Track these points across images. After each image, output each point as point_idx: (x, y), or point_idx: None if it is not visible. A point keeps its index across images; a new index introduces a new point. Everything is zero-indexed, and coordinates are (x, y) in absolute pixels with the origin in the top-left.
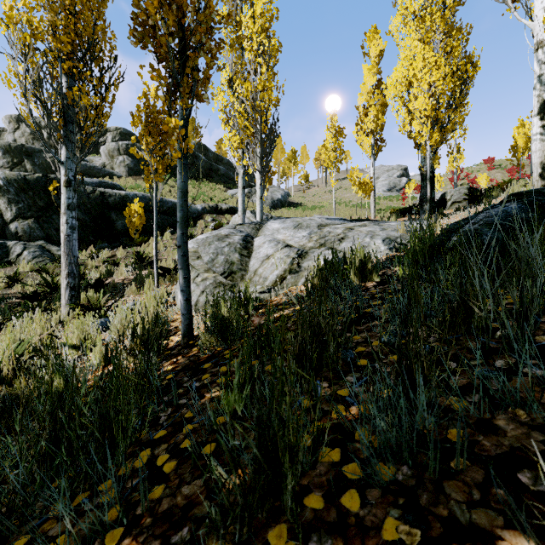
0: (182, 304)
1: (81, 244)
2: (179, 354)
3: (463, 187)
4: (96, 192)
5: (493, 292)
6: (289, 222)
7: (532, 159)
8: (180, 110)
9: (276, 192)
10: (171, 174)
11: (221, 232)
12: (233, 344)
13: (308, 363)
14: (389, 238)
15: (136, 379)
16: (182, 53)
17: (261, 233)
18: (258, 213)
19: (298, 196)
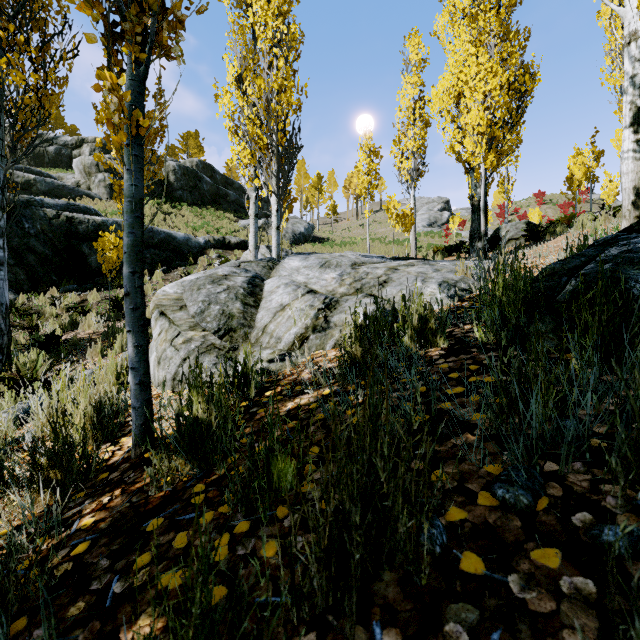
0: (133, 391)
1: (39, 286)
2: (118, 484)
3: (521, 222)
4: (61, 218)
5: None
6: (313, 259)
7: (622, 183)
8: (129, 64)
9: (298, 224)
10: (167, 198)
11: (218, 271)
12: (213, 468)
13: (355, 593)
14: (447, 282)
15: None
16: None
17: (275, 274)
18: (274, 247)
19: (325, 230)
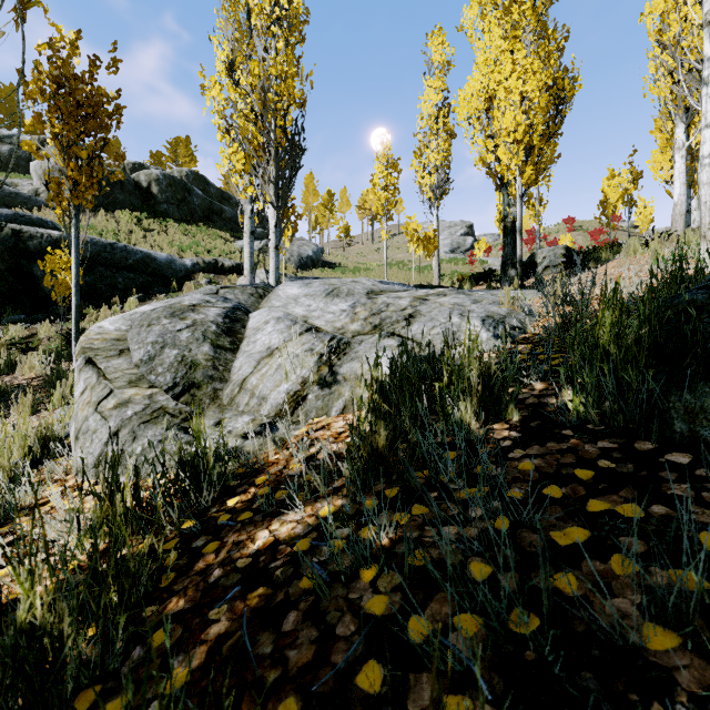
0: None
1: None
2: None
3: (559, 247)
4: (5, 231)
5: None
6: (317, 285)
7: (701, 196)
8: None
9: (305, 247)
10: (149, 212)
11: (184, 299)
12: None
13: None
14: (492, 318)
15: None
16: None
17: (266, 304)
18: (272, 271)
19: (336, 254)
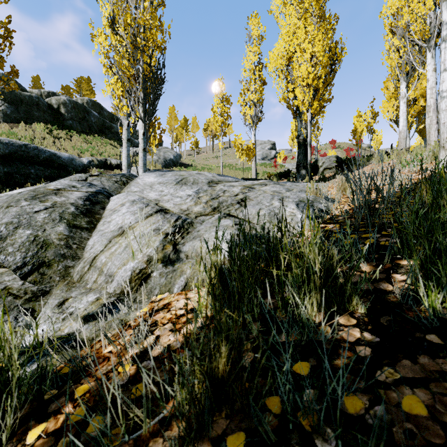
0: None
1: None
2: None
3: (332, 156)
4: None
5: None
6: (169, 176)
7: (441, 119)
8: None
9: (168, 153)
10: (58, 126)
11: (50, 184)
12: None
13: None
14: (304, 202)
15: None
16: None
17: (126, 189)
18: (140, 166)
19: (189, 159)
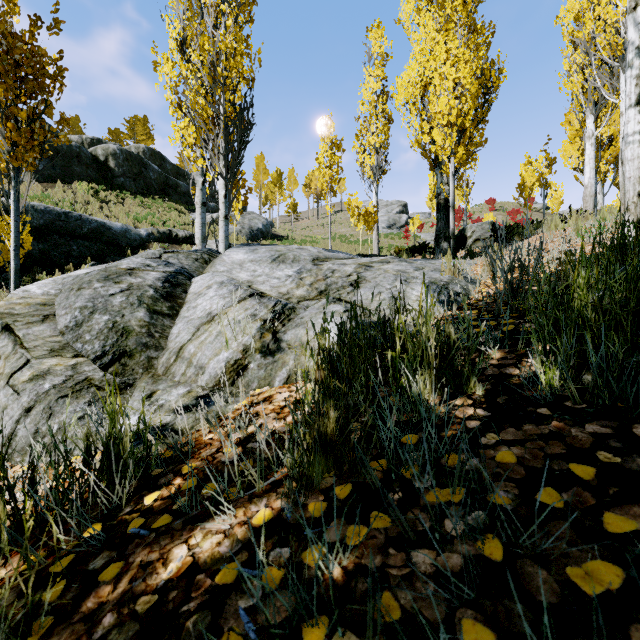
0: None
1: None
2: None
3: (486, 222)
4: None
5: None
6: (263, 251)
7: (626, 172)
8: None
9: (255, 220)
10: (106, 185)
11: (122, 262)
12: None
13: None
14: (436, 284)
15: None
16: None
17: (210, 269)
18: (221, 240)
19: (284, 228)
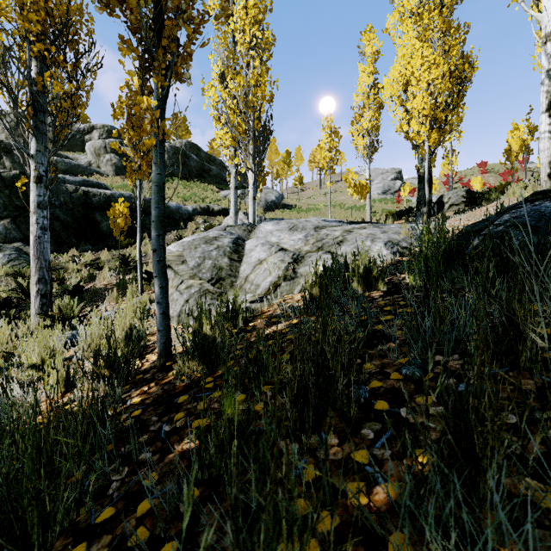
0: (158, 318)
1: (62, 247)
2: (152, 380)
3: (461, 190)
4: (79, 192)
5: (548, 312)
6: (283, 224)
7: (540, 159)
8: (156, 89)
9: (270, 194)
10: None
11: (210, 233)
12: (217, 369)
13: (311, 411)
14: (391, 242)
15: (86, 424)
16: (158, 22)
17: (254, 236)
18: (251, 214)
19: (292, 198)
